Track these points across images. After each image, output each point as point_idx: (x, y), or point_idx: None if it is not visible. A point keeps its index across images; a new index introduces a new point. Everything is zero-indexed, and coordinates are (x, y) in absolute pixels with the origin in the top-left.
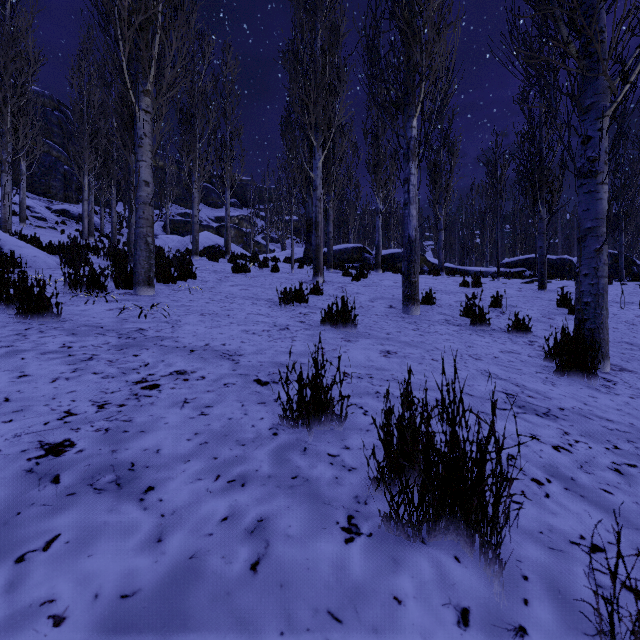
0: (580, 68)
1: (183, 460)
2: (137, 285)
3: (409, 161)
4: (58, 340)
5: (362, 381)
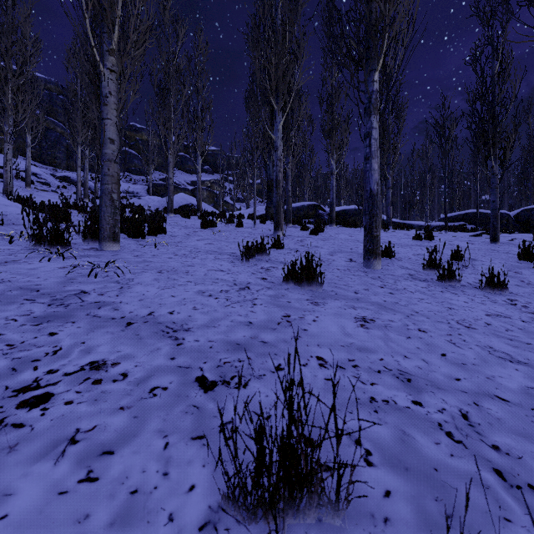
0: None
1: None
2: (102, 240)
3: (370, 115)
4: None
5: (345, 375)
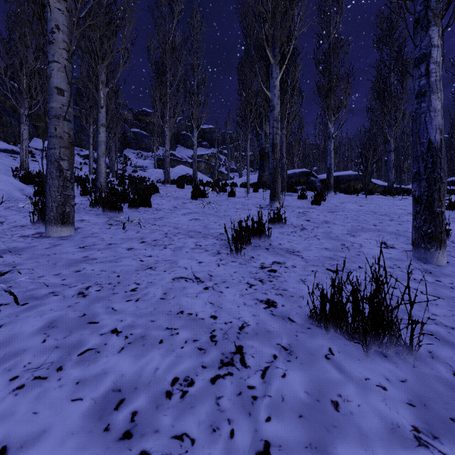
0: None
1: None
2: (47, 224)
3: (428, 27)
4: None
5: None
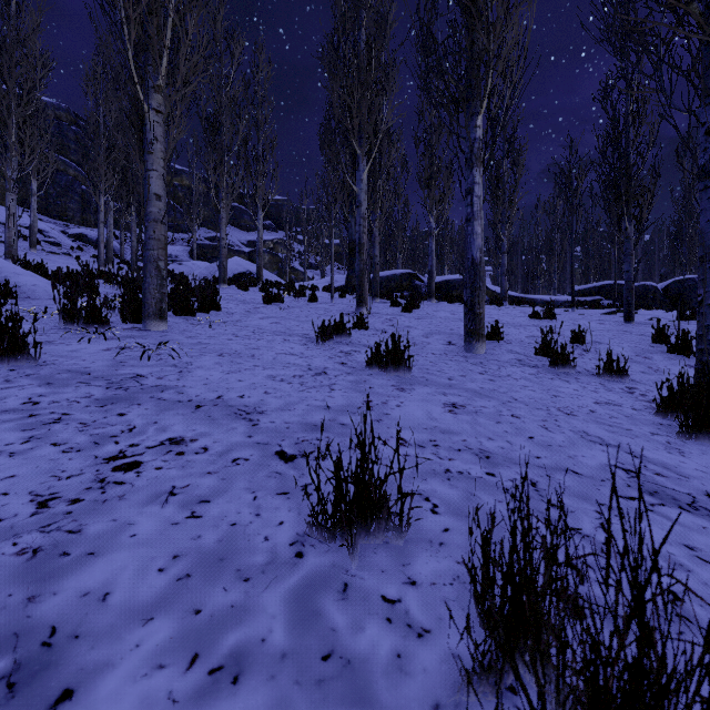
0: (704, 36)
1: (142, 618)
2: (146, 318)
3: (473, 168)
4: (24, 393)
5: (424, 452)
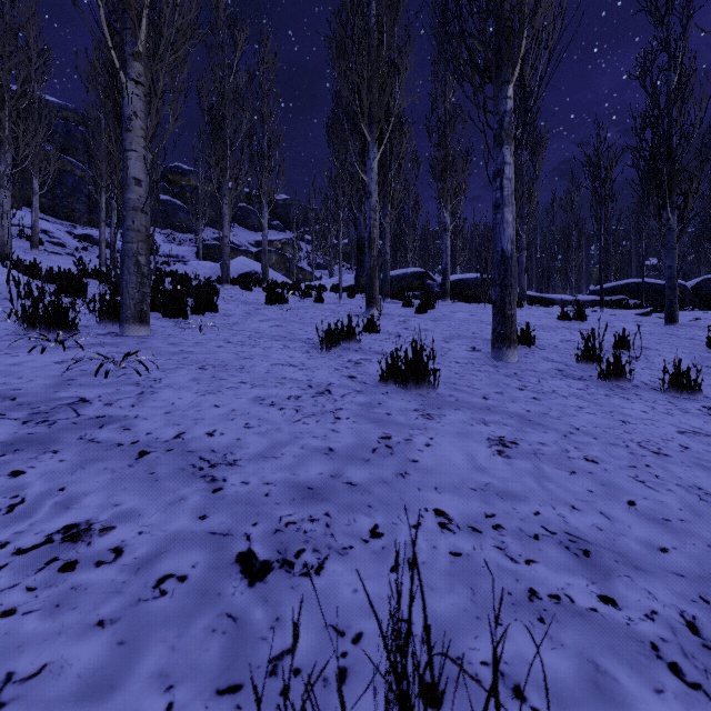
0: None
1: None
2: (124, 322)
3: (502, 145)
4: None
5: (483, 544)
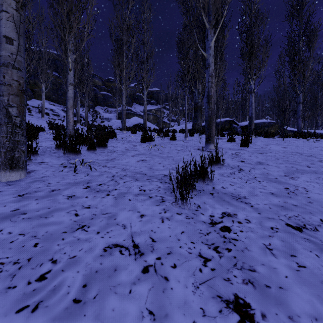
0: None
1: None
2: None
3: None
4: None
5: None
